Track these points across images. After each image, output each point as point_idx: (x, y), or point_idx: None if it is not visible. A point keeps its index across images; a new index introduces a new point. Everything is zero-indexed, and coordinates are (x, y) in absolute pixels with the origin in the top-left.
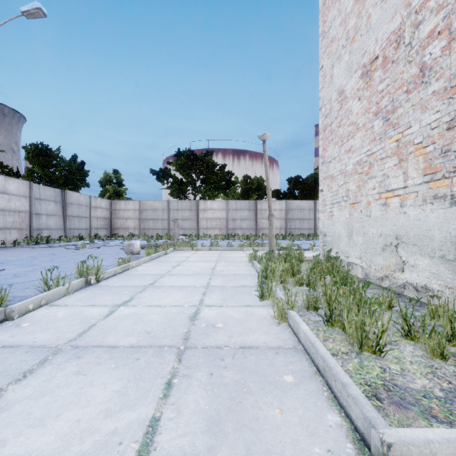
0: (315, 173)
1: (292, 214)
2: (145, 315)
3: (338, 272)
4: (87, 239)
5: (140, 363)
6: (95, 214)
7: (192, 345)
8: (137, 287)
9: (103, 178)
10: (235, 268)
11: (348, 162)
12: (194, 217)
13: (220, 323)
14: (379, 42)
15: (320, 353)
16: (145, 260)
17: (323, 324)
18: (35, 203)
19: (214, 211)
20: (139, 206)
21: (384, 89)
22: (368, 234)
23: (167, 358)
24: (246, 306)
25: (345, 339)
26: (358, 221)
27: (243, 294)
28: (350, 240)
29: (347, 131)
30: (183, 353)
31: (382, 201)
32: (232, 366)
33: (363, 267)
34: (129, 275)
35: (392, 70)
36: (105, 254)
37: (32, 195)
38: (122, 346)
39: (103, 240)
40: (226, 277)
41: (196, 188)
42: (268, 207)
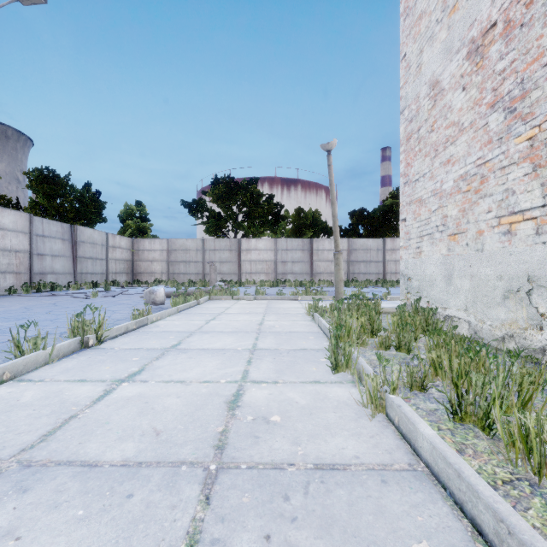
0: (384, 205)
1: (356, 255)
2: (158, 399)
3: (440, 330)
4: (102, 286)
5: (132, 505)
6: (113, 255)
7: (230, 461)
8: (153, 351)
9: (123, 211)
10: (290, 323)
11: (445, 177)
12: (234, 259)
13: (276, 413)
14: (498, 2)
15: (485, 499)
16: (170, 312)
17: (444, 417)
18: (37, 241)
19: (259, 251)
20: (167, 245)
21: (506, 67)
22: (478, 275)
23: (185, 494)
24: (314, 382)
25: (493, 449)
26: (462, 258)
27: (306, 362)
28: (450, 285)
29: (444, 136)
30: (214, 481)
31: (503, 229)
32: (307, 516)
33: (470, 322)
34: (145, 332)
35: (520, 38)
36: (121, 304)
37: (33, 231)
38: (107, 463)
39: (122, 287)
40: (278, 336)
41: (237, 223)
42: (335, 241)
